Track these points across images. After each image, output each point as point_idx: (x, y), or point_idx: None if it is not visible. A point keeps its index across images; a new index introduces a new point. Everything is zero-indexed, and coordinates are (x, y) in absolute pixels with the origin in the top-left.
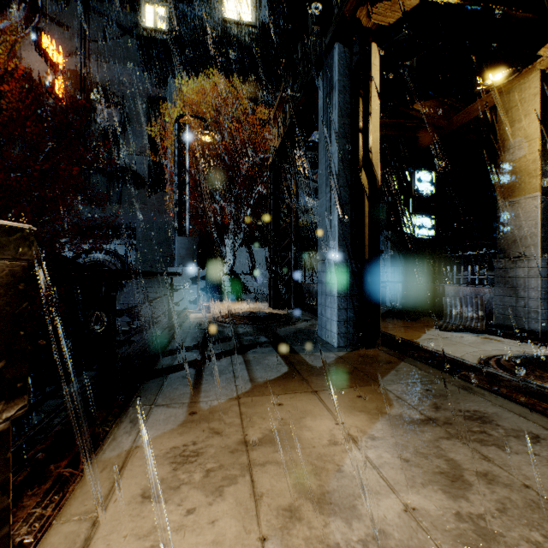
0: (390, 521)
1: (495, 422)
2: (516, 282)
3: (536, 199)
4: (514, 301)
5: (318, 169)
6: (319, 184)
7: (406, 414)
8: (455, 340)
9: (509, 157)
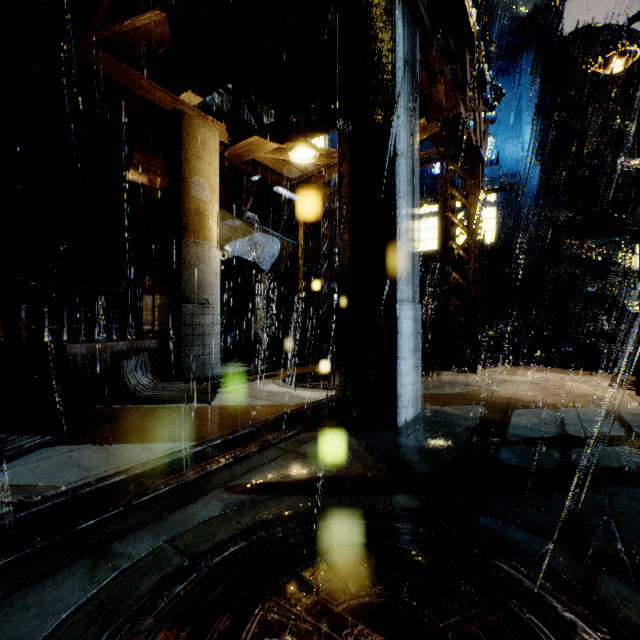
0: (527, 384)
1: (443, 381)
2: (204, 330)
3: (217, 251)
4: (202, 350)
5: (397, 142)
6: (398, 171)
7: (475, 387)
8: (265, 395)
9: (196, 194)
